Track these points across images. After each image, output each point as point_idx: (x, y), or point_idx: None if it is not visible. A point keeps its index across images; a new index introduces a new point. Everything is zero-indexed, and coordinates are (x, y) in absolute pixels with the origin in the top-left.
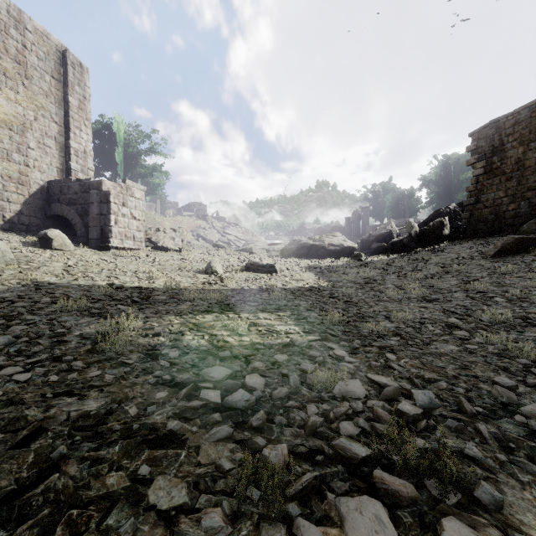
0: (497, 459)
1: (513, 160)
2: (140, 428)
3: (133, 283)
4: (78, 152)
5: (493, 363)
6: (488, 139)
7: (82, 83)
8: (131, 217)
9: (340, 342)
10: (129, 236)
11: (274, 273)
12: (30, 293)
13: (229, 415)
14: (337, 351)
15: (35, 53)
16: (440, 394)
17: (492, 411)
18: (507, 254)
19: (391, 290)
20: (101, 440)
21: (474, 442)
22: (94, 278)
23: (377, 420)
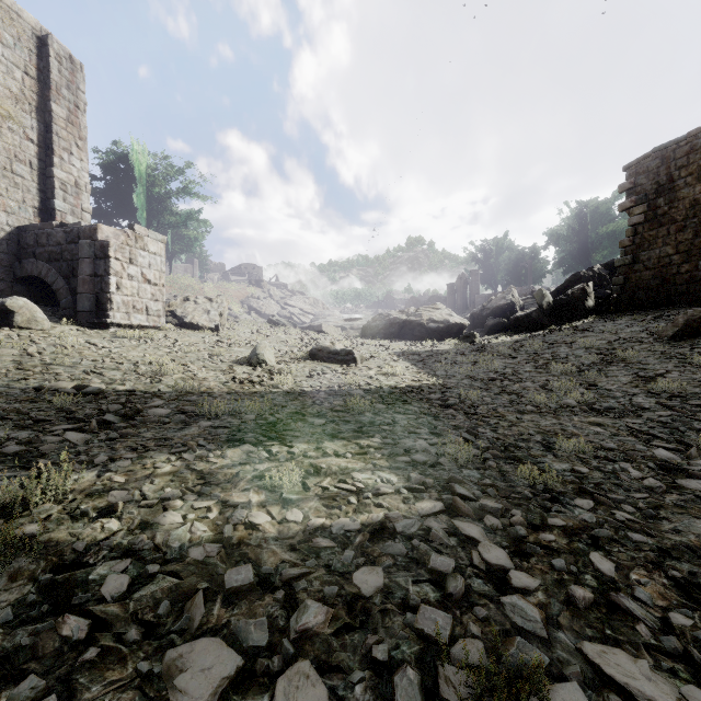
0: None
1: (688, 202)
2: None
3: (124, 383)
4: (66, 186)
5: None
6: (651, 174)
7: (73, 85)
8: (142, 280)
9: (484, 519)
10: (139, 308)
11: (352, 363)
12: None
13: None
14: (487, 549)
15: None
16: None
17: None
18: (692, 335)
19: (533, 391)
20: None
21: None
22: (58, 375)
23: None
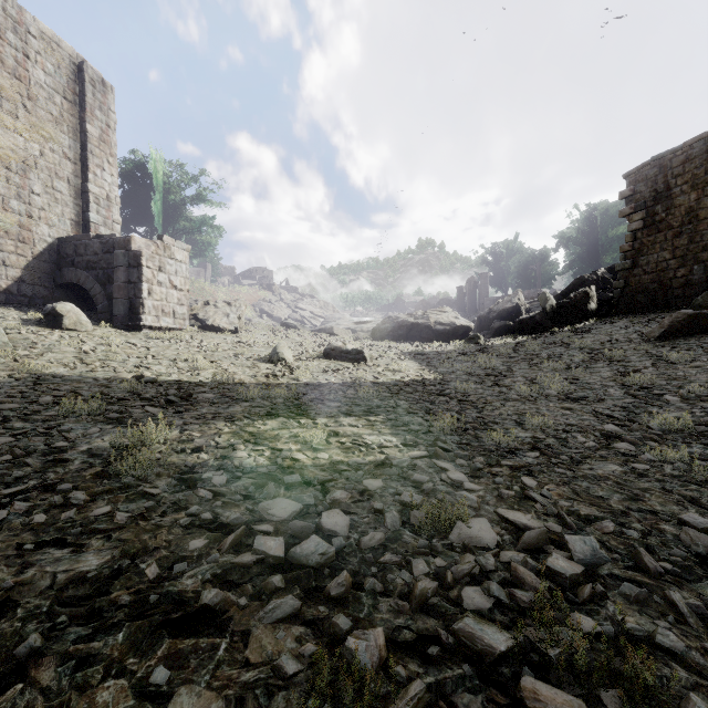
0: (707, 651)
1: (683, 209)
2: (160, 600)
3: (170, 375)
4: (99, 199)
5: (675, 490)
6: (649, 182)
7: (105, 106)
8: (170, 286)
9: (456, 460)
10: (167, 312)
11: (362, 361)
12: (25, 390)
13: (295, 577)
14: (453, 473)
15: (41, 65)
16: (605, 540)
17: (685, 568)
18: (676, 335)
19: (522, 384)
20: (99, 621)
21: (667, 621)
22: (116, 369)
23: (517, 584)
